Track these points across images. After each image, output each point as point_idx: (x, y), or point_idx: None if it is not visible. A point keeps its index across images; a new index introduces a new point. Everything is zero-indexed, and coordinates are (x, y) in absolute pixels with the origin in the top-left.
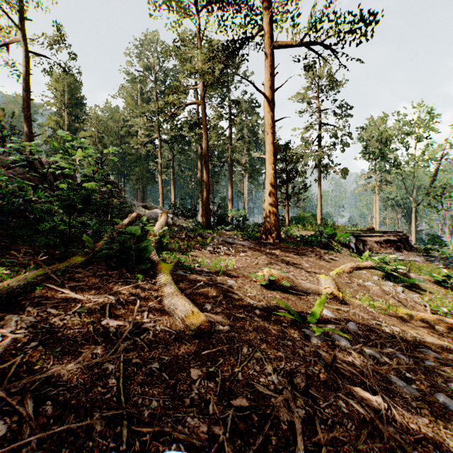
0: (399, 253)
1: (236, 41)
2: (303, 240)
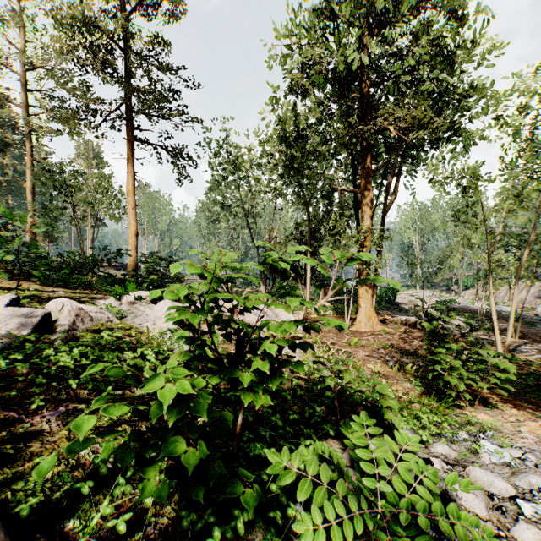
0: (116, 271)
1: (6, 141)
2: (54, 262)
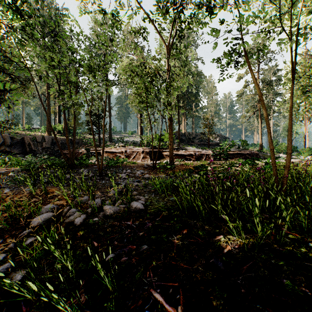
0: None
1: None
2: None
